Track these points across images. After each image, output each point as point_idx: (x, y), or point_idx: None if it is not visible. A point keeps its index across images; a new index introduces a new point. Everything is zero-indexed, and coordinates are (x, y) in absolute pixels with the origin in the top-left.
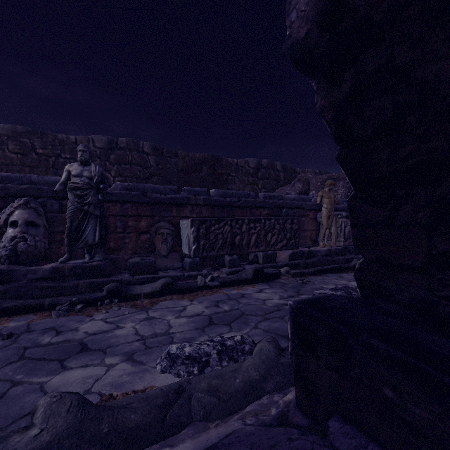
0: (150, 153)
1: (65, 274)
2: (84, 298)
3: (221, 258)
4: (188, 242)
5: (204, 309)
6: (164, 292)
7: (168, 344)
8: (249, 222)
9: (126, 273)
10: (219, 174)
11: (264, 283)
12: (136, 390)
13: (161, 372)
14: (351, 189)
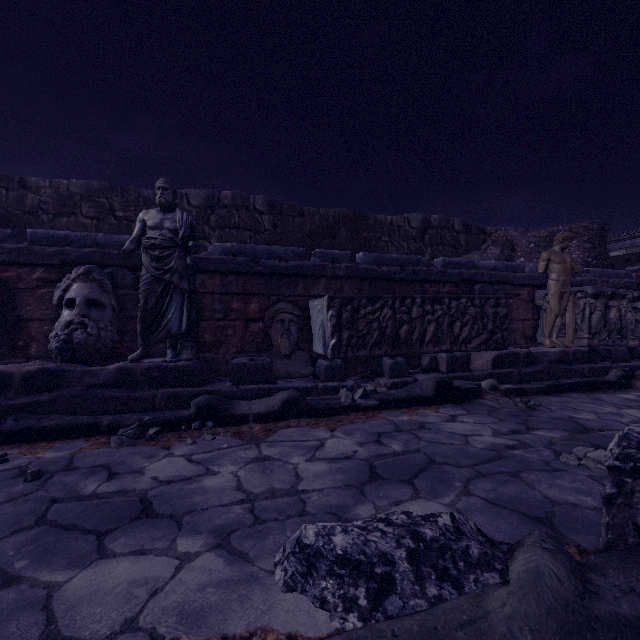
0: (264, 211)
1: (137, 379)
2: (161, 417)
3: (376, 361)
4: (322, 335)
5: (356, 447)
6: (286, 414)
7: (296, 517)
8: (422, 303)
9: (227, 380)
10: (363, 238)
11: (453, 404)
12: (229, 635)
13: (284, 587)
14: (593, 251)
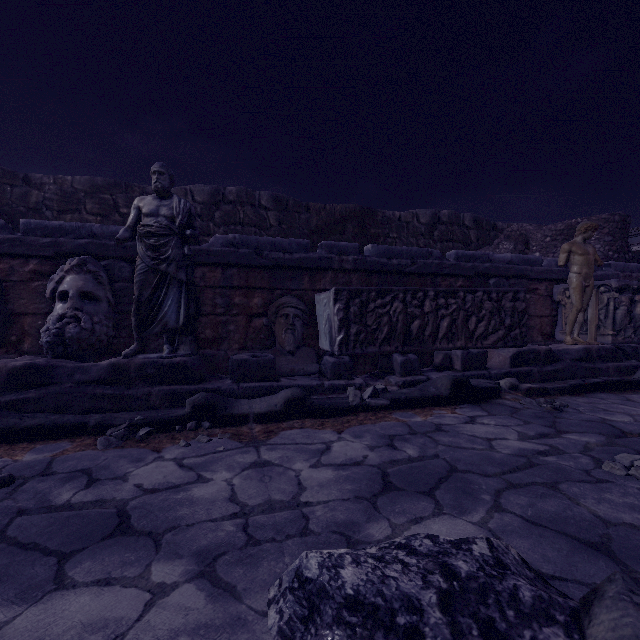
0: (269, 207)
1: (131, 376)
2: (154, 417)
3: (386, 358)
4: (328, 330)
5: (366, 452)
6: (290, 414)
7: (297, 537)
8: (435, 296)
9: (228, 378)
10: (371, 235)
11: (471, 404)
12: None
13: (279, 637)
14: (614, 245)
